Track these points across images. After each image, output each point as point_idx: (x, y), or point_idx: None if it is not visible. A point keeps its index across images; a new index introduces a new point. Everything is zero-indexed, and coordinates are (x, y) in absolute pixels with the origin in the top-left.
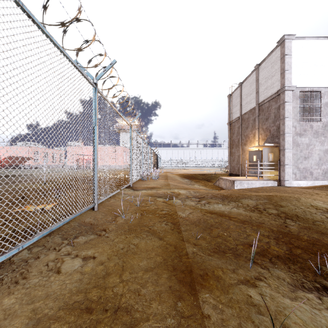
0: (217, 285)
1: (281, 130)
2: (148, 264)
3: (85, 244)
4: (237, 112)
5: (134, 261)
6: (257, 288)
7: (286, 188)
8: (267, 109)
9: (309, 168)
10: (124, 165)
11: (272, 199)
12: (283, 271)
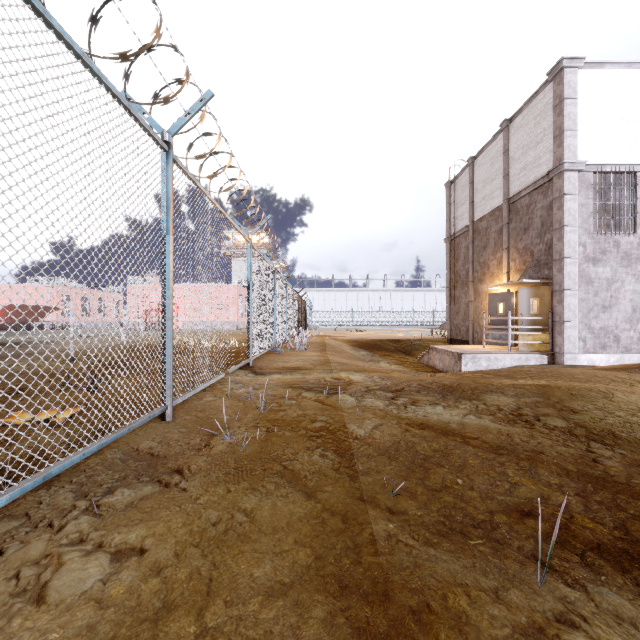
0: None
1: (556, 251)
2: (275, 572)
3: (128, 510)
4: (465, 217)
5: (239, 564)
6: None
7: (572, 370)
8: (527, 210)
9: (612, 328)
10: (241, 323)
11: (552, 394)
12: (624, 595)
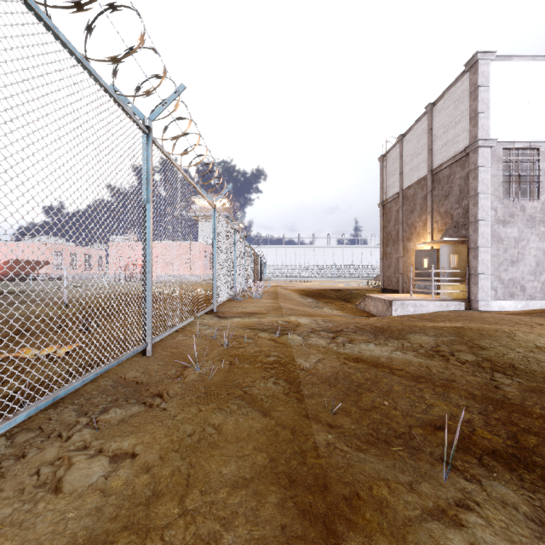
0: (381, 522)
1: (472, 215)
2: (239, 470)
3: (121, 425)
4: (395, 185)
5: (211, 464)
6: (465, 531)
7: (484, 315)
8: (447, 180)
9: (519, 279)
10: (206, 275)
11: (465, 334)
12: (510, 487)
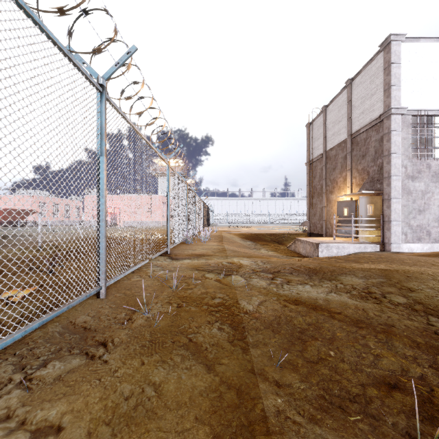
0: None
1: (385, 171)
2: None
3: (55, 384)
4: (320, 147)
5: None
6: None
7: (401, 257)
8: (364, 142)
9: (425, 225)
10: (164, 222)
11: (392, 276)
12: None
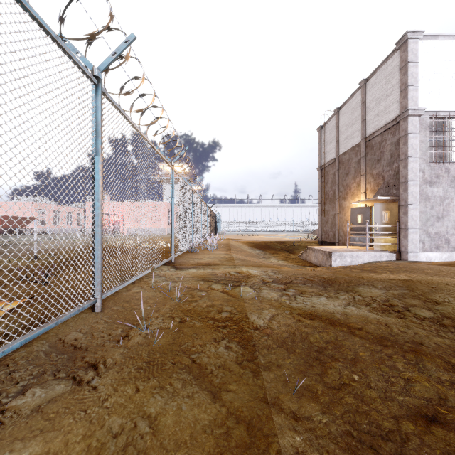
0: None
1: (402, 176)
2: None
3: (32, 417)
4: (332, 152)
5: None
6: None
7: (421, 266)
8: (379, 146)
9: (444, 233)
10: (169, 229)
11: (415, 287)
12: None
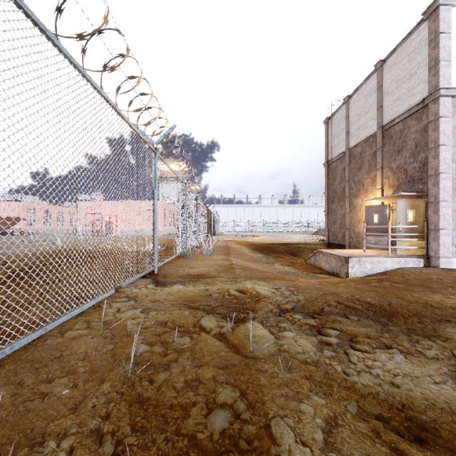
0: None
1: (431, 168)
2: None
3: None
4: (341, 145)
5: None
6: None
7: None
8: (400, 135)
9: None
10: (165, 230)
11: None
12: None
